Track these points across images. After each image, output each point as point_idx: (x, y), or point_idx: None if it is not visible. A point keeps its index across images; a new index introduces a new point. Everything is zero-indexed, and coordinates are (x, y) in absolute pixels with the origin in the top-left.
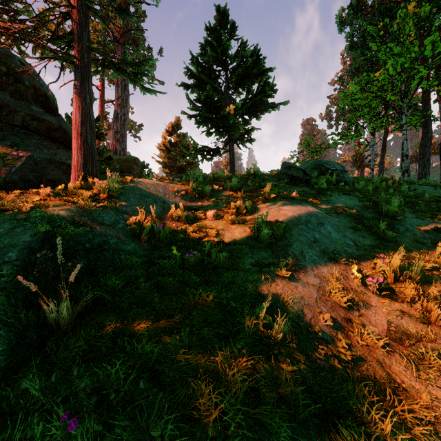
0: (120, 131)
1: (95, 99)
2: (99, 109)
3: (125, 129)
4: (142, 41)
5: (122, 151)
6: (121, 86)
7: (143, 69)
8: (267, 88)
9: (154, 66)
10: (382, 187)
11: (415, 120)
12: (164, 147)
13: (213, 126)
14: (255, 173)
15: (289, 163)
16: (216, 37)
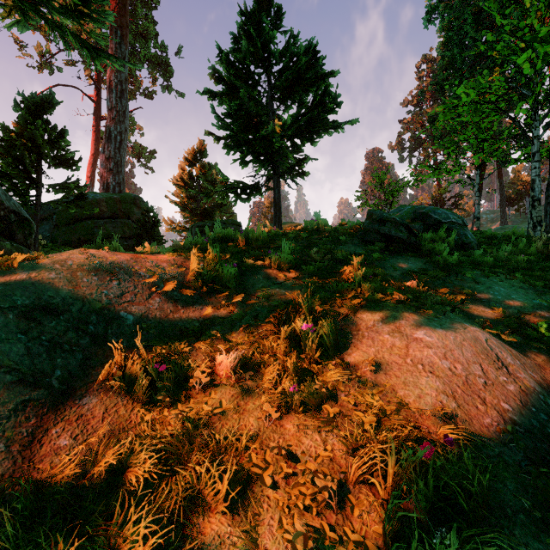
0: (115, 158)
1: (58, 102)
2: (93, 127)
3: (121, 154)
4: (152, 35)
5: (118, 187)
6: (116, 92)
7: (88, 9)
8: (328, 99)
9: (170, 71)
10: (530, 254)
11: (544, 149)
12: (182, 182)
13: (250, 152)
14: (321, 230)
15: (383, 213)
16: (254, 24)
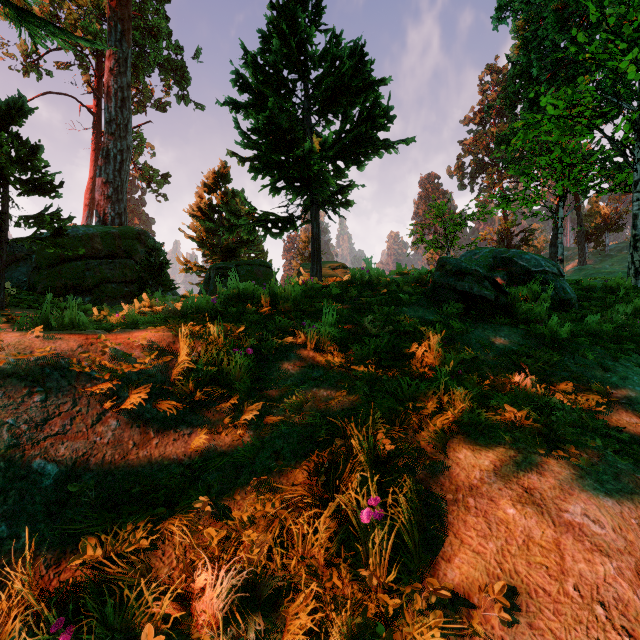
0: (114, 182)
1: (30, 109)
2: (92, 145)
3: (123, 178)
4: (164, 33)
5: (118, 219)
6: (115, 100)
7: None
8: (378, 112)
9: (187, 78)
10: None
11: None
12: (199, 213)
13: (282, 177)
14: (374, 283)
15: (461, 262)
16: (287, 18)
